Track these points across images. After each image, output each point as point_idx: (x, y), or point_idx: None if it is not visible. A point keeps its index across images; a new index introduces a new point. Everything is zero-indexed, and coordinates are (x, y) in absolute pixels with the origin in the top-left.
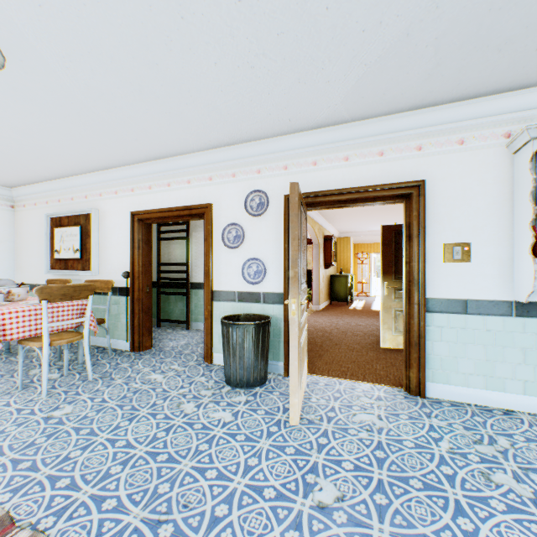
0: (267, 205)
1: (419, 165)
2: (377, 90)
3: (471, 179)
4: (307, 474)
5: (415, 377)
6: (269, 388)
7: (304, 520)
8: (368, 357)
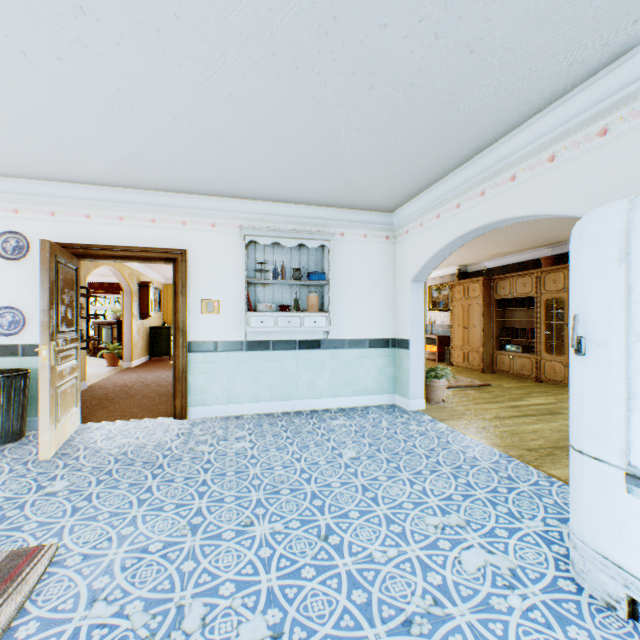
0: (28, 249)
1: (184, 237)
2: (136, 174)
3: (220, 253)
4: (45, 482)
5: (181, 404)
6: (26, 441)
7: (29, 503)
8: (159, 401)
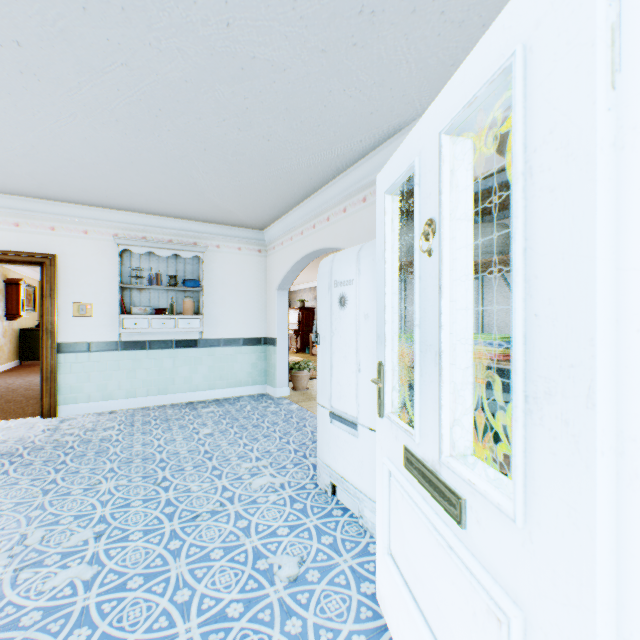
0: None
1: (54, 242)
2: None
3: (94, 259)
4: None
5: (49, 403)
6: None
7: None
8: (27, 404)
